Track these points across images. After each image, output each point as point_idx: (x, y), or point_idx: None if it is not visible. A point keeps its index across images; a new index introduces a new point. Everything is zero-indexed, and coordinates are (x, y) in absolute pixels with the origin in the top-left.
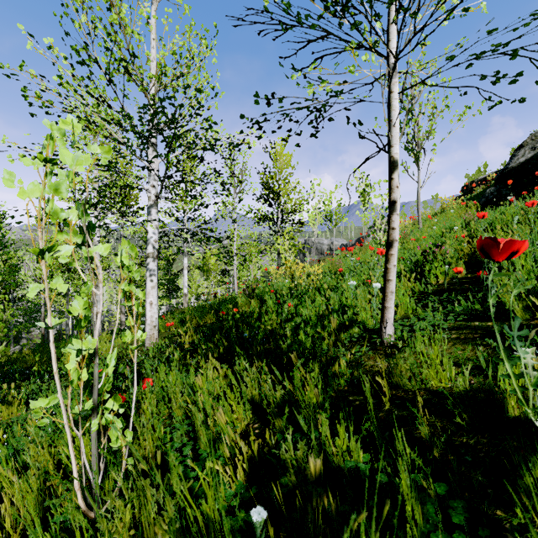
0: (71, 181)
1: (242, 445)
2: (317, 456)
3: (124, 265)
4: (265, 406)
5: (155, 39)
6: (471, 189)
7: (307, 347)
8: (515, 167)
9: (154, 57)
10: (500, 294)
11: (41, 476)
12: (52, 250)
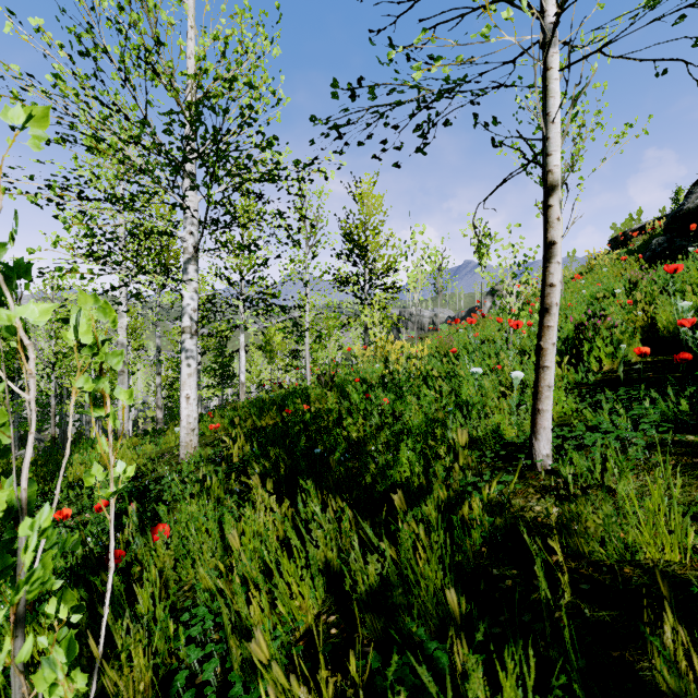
0: (65, 220)
1: (303, 695)
2: None
3: (86, 342)
4: (347, 589)
5: (194, 26)
6: (622, 243)
7: (415, 476)
8: (693, 209)
9: (192, 52)
10: None
11: None
12: None
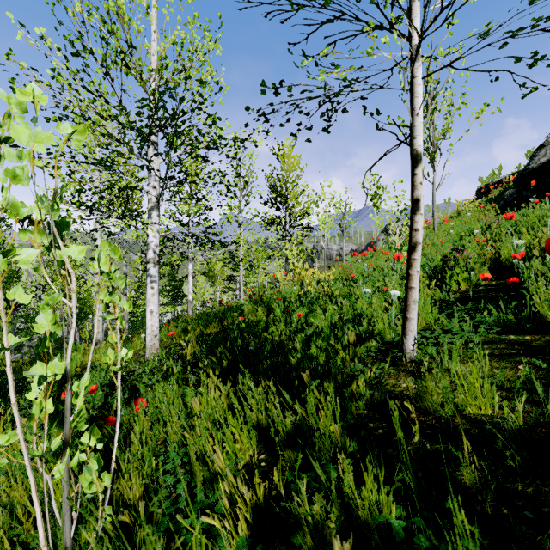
0: (63, 180)
1: (245, 491)
2: (338, 509)
3: (104, 271)
4: (272, 435)
5: (156, 31)
6: (485, 192)
7: (320, 363)
8: (536, 168)
9: (155, 50)
10: (537, 304)
11: (6, 522)
12: (8, 253)
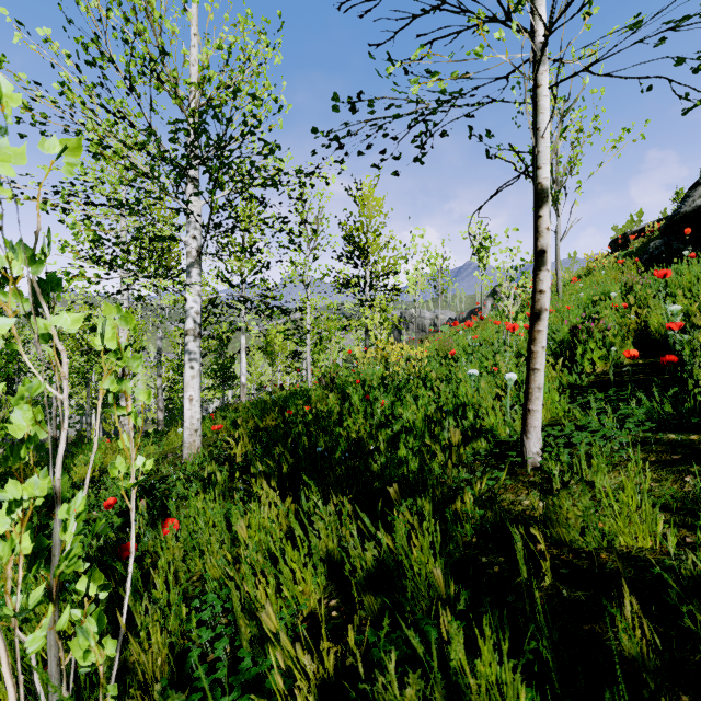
0: (73, 227)
1: (307, 662)
2: (441, 695)
3: (111, 348)
4: (347, 574)
5: (197, 34)
6: (622, 245)
7: (411, 472)
8: (690, 212)
9: (195, 59)
10: None
11: None
12: None
